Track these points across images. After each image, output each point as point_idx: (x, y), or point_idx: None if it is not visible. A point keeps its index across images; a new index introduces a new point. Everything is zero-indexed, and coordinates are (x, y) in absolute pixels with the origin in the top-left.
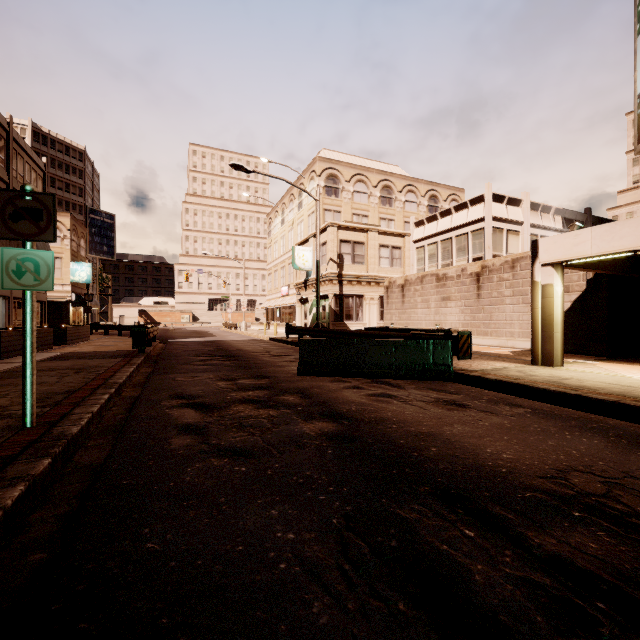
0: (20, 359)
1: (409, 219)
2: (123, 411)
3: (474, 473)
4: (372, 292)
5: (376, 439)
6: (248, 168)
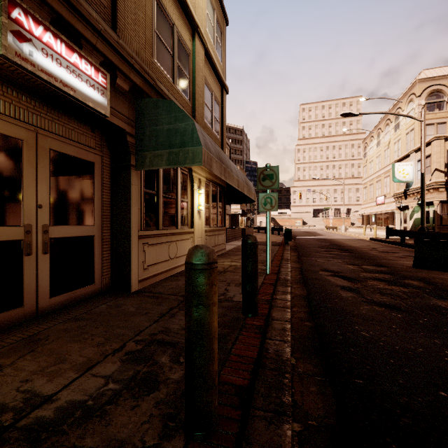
0: (233, 243)
1: None
2: (298, 274)
3: None
4: None
5: None
6: (355, 113)
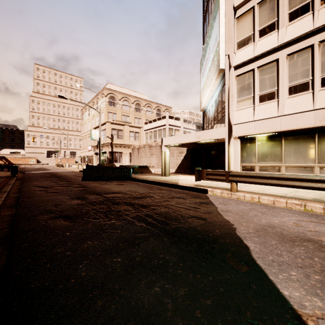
0: None
1: (148, 118)
2: (17, 190)
3: (106, 191)
4: (126, 151)
5: (91, 189)
6: (67, 97)
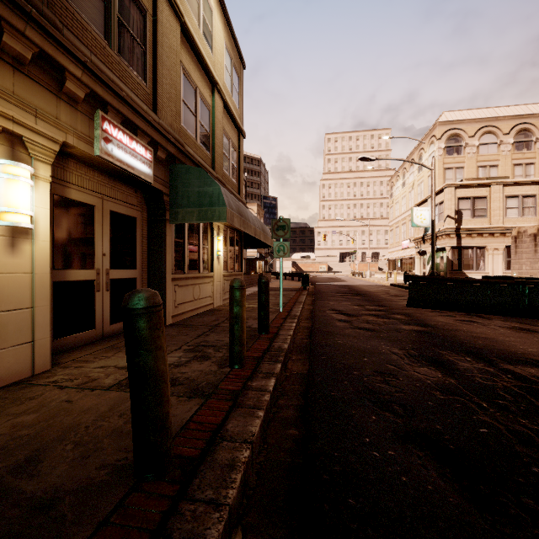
0: (250, 289)
1: None
2: (309, 313)
3: (496, 350)
4: (496, 243)
5: (445, 335)
6: (372, 158)
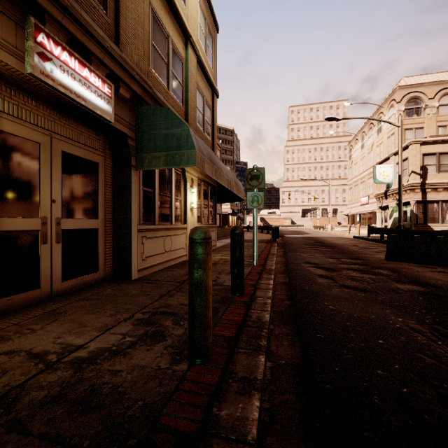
0: (224, 241)
1: None
2: (283, 266)
3: None
4: None
5: None
6: (338, 117)
